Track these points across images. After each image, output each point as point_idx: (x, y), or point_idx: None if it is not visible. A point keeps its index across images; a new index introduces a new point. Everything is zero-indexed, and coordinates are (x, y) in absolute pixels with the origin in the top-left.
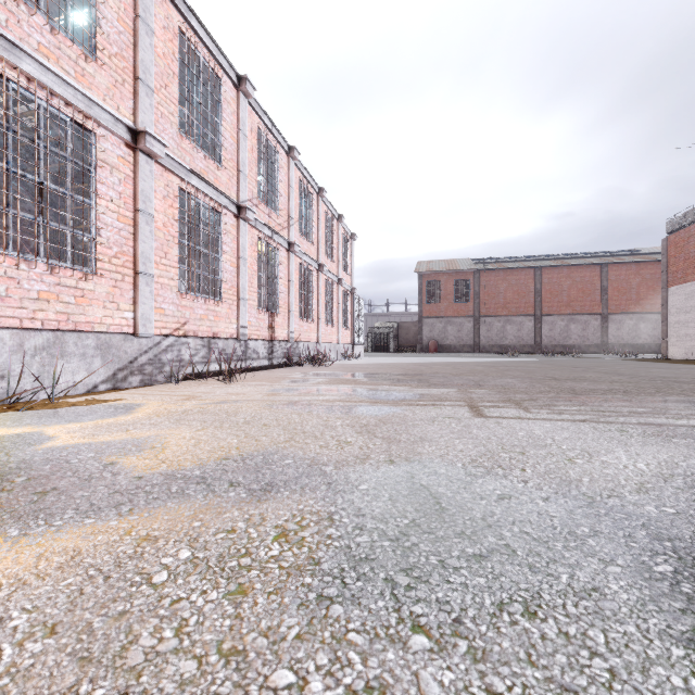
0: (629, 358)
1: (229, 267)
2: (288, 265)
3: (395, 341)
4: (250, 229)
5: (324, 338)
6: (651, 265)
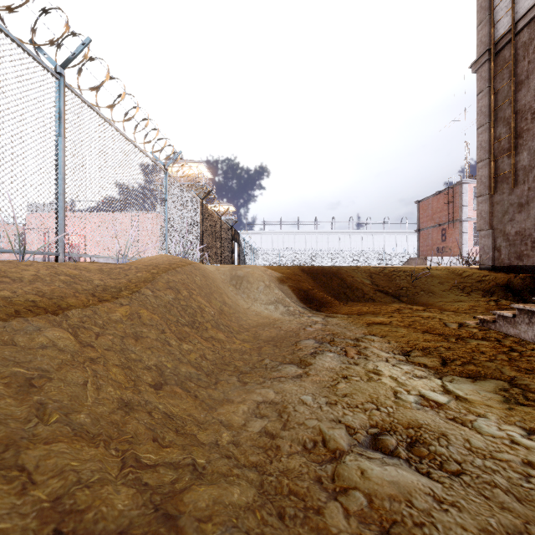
0: None
1: None
2: None
3: None
4: None
5: None
6: None
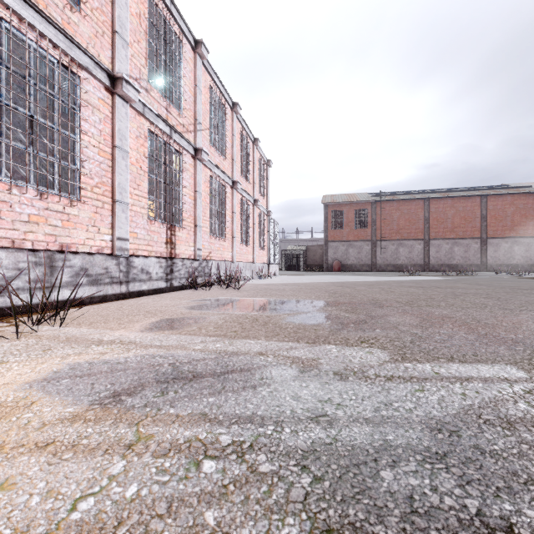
0: (524, 277)
1: (96, 156)
2: (194, 174)
3: (305, 261)
4: (135, 116)
5: (239, 257)
6: (523, 196)
